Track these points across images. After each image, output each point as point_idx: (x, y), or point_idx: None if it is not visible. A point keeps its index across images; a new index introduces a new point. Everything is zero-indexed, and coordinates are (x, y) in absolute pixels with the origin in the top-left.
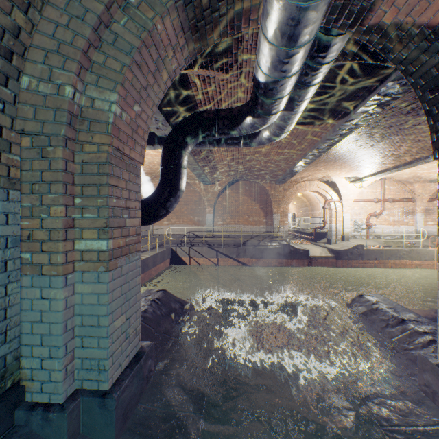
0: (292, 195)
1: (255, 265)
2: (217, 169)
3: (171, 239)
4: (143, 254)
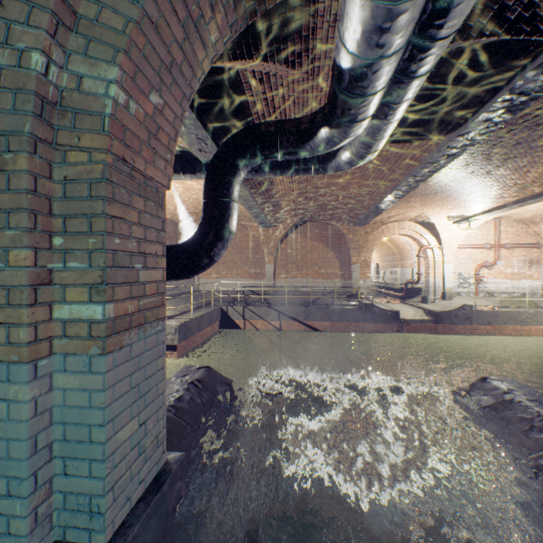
0: (376, 239)
1: (328, 330)
2: (280, 206)
3: (220, 297)
4: (184, 316)
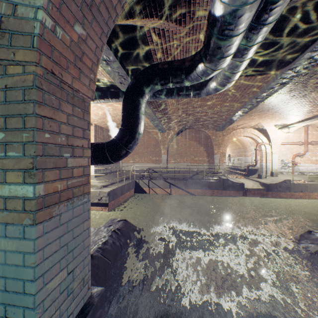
0: (229, 139)
1: (200, 194)
2: (170, 119)
3: (135, 174)
4: (113, 185)
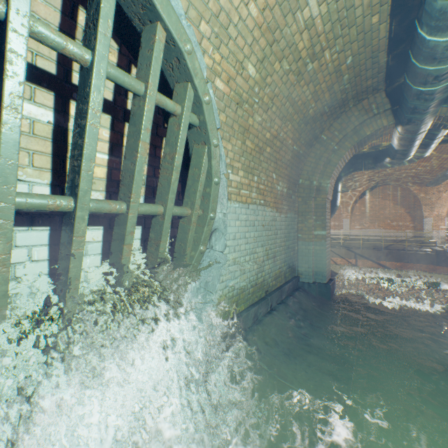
0: None
1: (398, 269)
2: (356, 179)
3: None
4: None
